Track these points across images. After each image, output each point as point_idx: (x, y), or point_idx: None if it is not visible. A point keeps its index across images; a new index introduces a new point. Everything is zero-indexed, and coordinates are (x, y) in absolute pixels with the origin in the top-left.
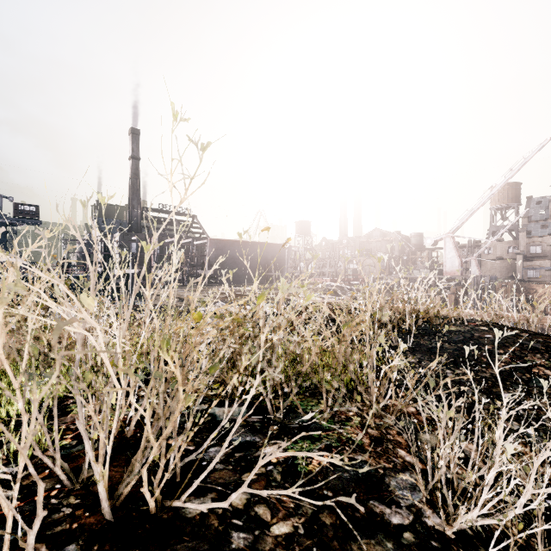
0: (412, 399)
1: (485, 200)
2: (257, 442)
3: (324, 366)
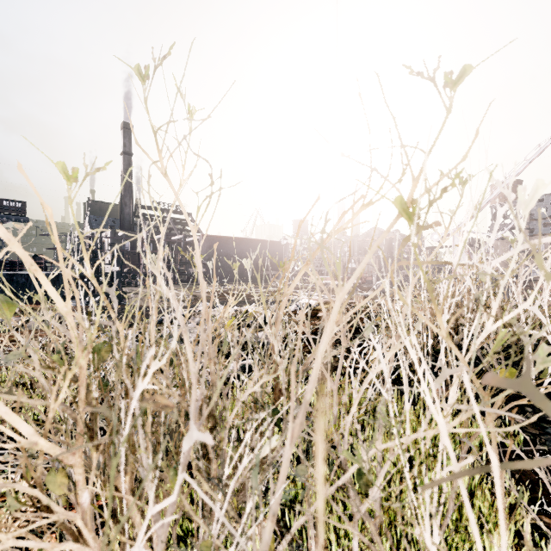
0: None
1: (497, 192)
2: None
3: None
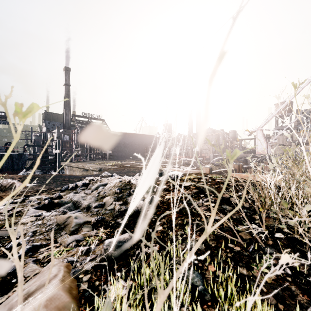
0: None
1: (283, 106)
2: None
3: None
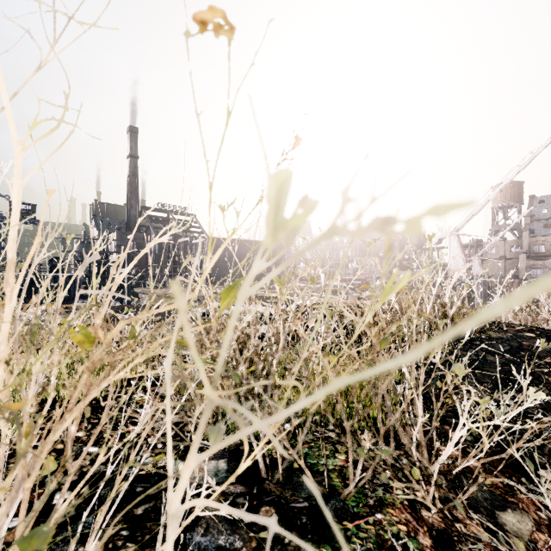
0: (470, 442)
1: (492, 197)
2: (237, 550)
3: (351, 411)
